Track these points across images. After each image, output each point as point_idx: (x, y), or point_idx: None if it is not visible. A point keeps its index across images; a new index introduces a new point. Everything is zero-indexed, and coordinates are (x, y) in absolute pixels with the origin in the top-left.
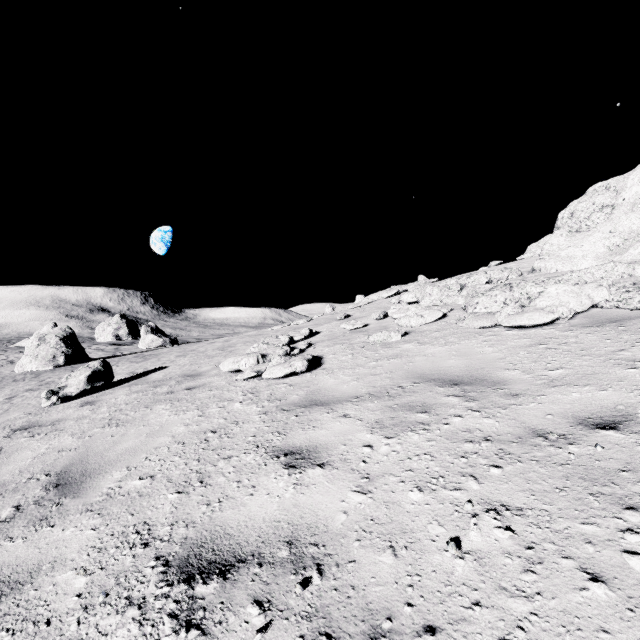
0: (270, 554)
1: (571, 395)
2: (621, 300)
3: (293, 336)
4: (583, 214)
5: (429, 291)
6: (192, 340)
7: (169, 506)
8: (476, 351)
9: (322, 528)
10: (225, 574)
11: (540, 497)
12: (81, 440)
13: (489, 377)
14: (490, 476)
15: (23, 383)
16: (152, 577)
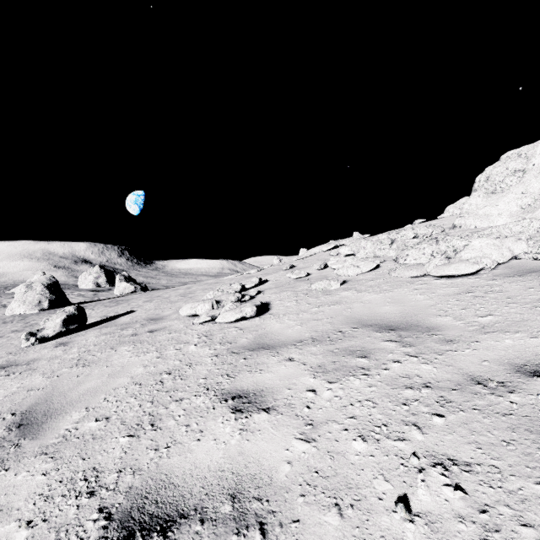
0: (213, 509)
1: (504, 342)
2: (539, 252)
3: (245, 284)
4: (498, 178)
5: (363, 245)
6: (160, 287)
7: (119, 450)
8: (409, 298)
9: (266, 480)
10: (166, 532)
11: (487, 451)
12: (49, 379)
13: (423, 323)
14: (433, 426)
15: (11, 325)
16: (92, 532)
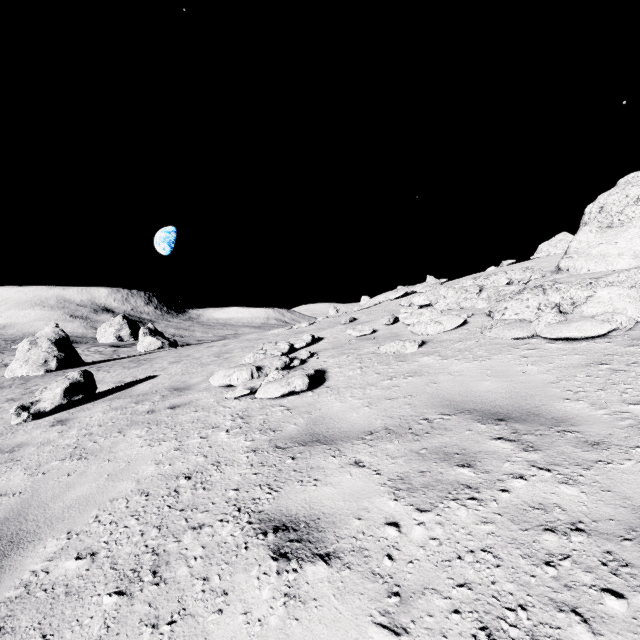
0: None
1: None
2: None
3: (294, 343)
4: (615, 208)
5: (443, 293)
6: (193, 342)
7: (99, 623)
8: (516, 370)
9: None
10: None
11: None
12: (32, 479)
13: (545, 411)
14: (610, 617)
15: (8, 391)
16: None
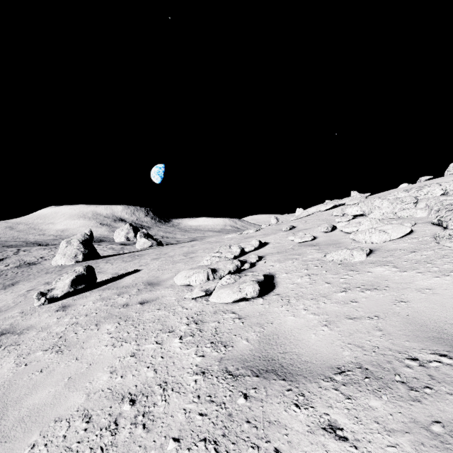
0: None
1: None
2: None
3: (244, 247)
4: None
5: (378, 204)
6: (173, 242)
7: None
8: None
9: None
10: None
11: None
12: (15, 369)
13: None
14: None
15: (49, 276)
16: None
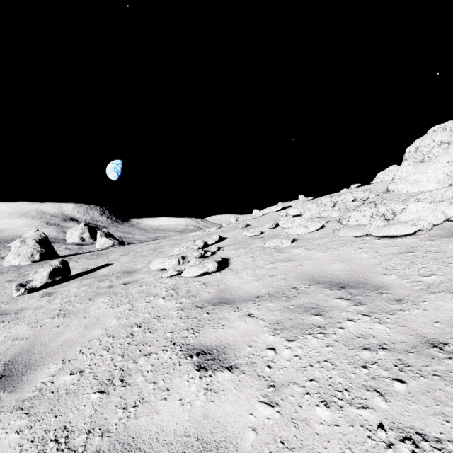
0: None
1: (452, 302)
2: None
3: (207, 241)
4: (426, 149)
5: (309, 207)
6: (135, 241)
7: (90, 408)
8: (354, 257)
9: (231, 449)
10: None
11: None
12: (33, 329)
13: (370, 281)
14: (395, 392)
15: (6, 275)
16: None
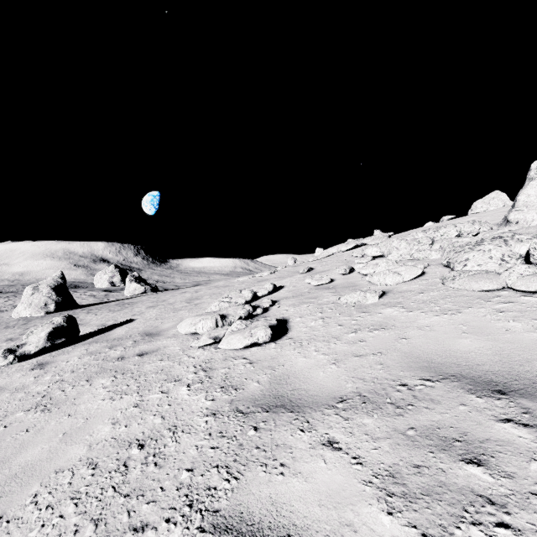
0: None
1: None
2: None
3: (256, 291)
4: None
5: (396, 245)
6: (171, 287)
7: None
8: (496, 327)
9: None
10: None
11: None
12: None
13: None
14: None
15: (10, 331)
16: None
